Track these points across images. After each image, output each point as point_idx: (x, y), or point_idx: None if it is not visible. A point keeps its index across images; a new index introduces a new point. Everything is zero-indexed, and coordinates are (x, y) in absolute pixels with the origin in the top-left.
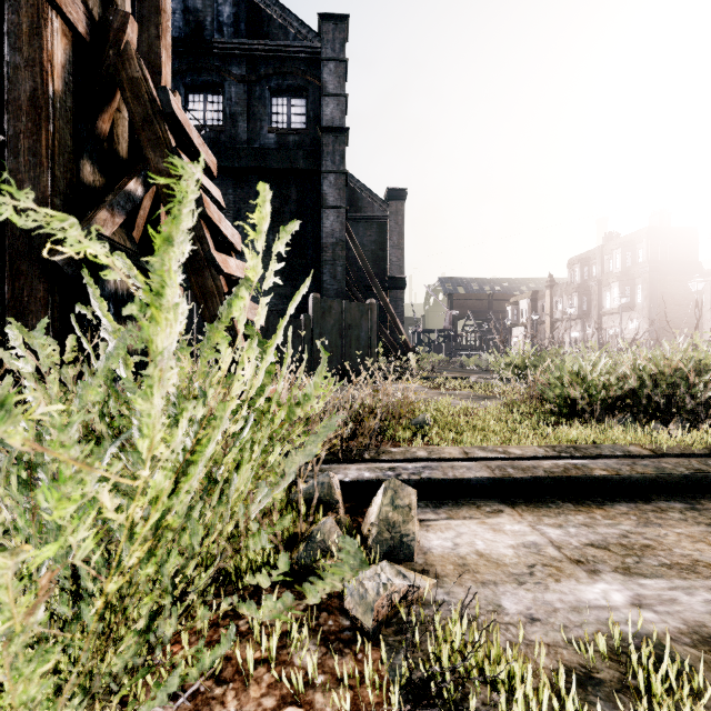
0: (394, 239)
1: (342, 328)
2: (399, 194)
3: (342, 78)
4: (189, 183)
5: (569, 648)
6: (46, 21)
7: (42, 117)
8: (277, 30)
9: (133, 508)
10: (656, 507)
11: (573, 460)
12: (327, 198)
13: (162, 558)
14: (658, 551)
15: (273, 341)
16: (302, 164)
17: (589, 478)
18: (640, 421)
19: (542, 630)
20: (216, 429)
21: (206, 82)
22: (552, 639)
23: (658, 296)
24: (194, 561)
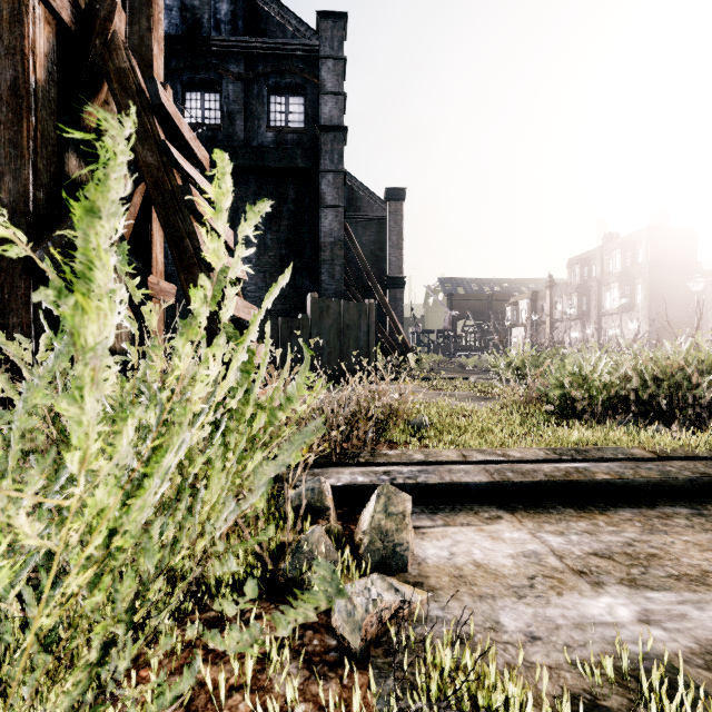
0: (394, 239)
1: (340, 328)
2: (398, 194)
3: (341, 76)
4: (116, 141)
5: (572, 671)
6: (27, 8)
7: (23, 107)
8: (275, 28)
9: (66, 531)
10: (661, 512)
11: (575, 463)
12: (325, 197)
13: (115, 582)
14: (665, 561)
15: (245, 337)
16: (300, 163)
17: (591, 482)
18: (642, 422)
19: (544, 650)
20: (174, 436)
21: (203, 80)
22: (554, 660)
23: (658, 296)
24: (159, 581)
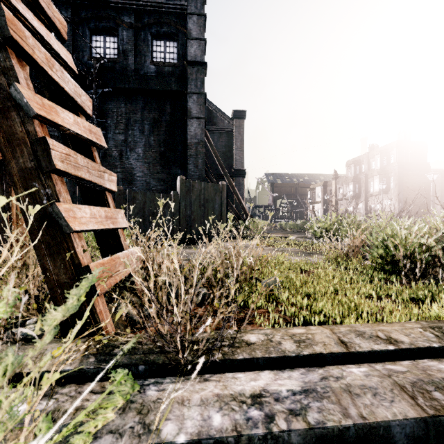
0: (238, 144)
1: (202, 201)
2: (241, 114)
3: (202, 27)
4: None
5: None
6: None
7: None
8: None
9: None
10: None
11: None
12: (191, 111)
13: None
14: None
15: None
16: (174, 87)
17: None
18: None
19: None
20: None
21: (105, 27)
22: None
23: (403, 184)
24: None
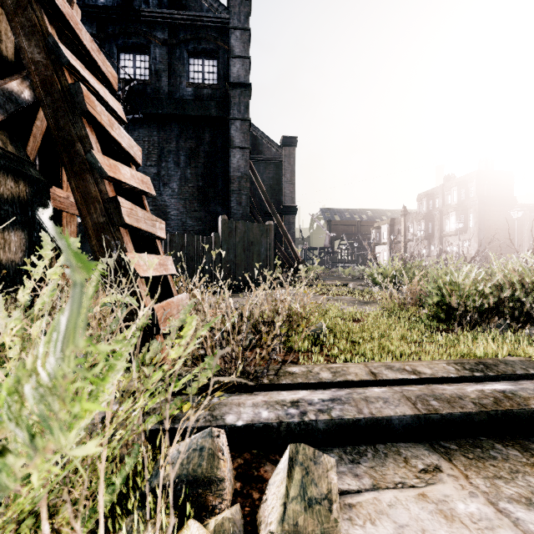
0: (288, 176)
1: (246, 244)
2: (291, 141)
3: (246, 43)
4: None
5: None
6: None
7: None
8: (193, 3)
9: None
10: None
11: (494, 383)
12: (234, 140)
13: None
14: None
15: None
16: (214, 113)
17: (527, 412)
18: (514, 327)
19: None
20: None
21: (135, 44)
22: None
23: (484, 222)
24: None
